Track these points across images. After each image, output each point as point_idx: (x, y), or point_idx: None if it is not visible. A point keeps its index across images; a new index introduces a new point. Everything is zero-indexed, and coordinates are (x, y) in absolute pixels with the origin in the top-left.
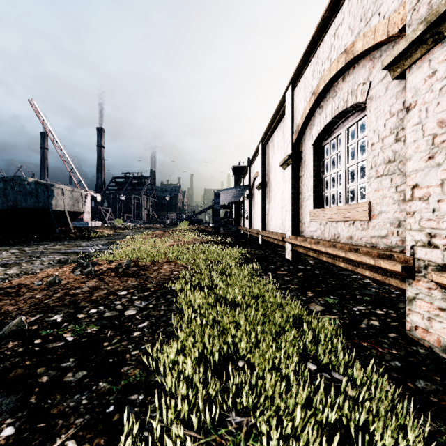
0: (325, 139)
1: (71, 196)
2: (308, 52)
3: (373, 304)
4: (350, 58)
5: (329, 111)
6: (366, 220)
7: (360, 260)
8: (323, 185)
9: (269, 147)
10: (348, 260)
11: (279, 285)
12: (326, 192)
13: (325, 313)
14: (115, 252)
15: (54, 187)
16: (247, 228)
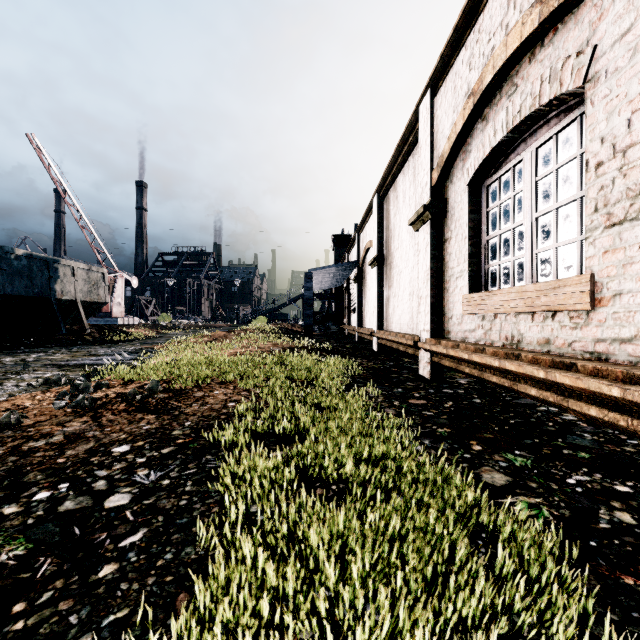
0: (491, 173)
1: (87, 278)
2: (461, 26)
3: (601, 470)
4: (551, 8)
5: (502, 121)
6: (586, 309)
7: (584, 386)
8: (486, 252)
9: (389, 200)
10: (549, 384)
11: (416, 427)
12: (492, 265)
13: (514, 490)
14: (142, 365)
15: (58, 263)
16: (355, 327)
